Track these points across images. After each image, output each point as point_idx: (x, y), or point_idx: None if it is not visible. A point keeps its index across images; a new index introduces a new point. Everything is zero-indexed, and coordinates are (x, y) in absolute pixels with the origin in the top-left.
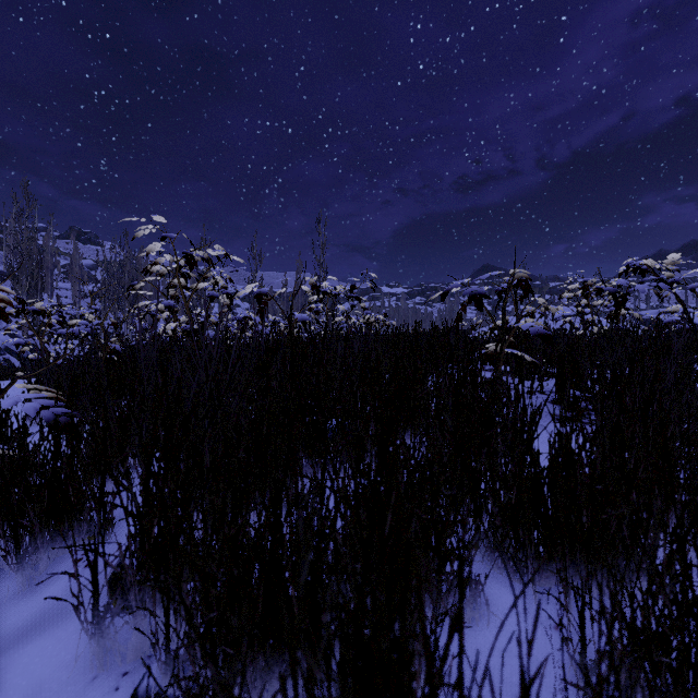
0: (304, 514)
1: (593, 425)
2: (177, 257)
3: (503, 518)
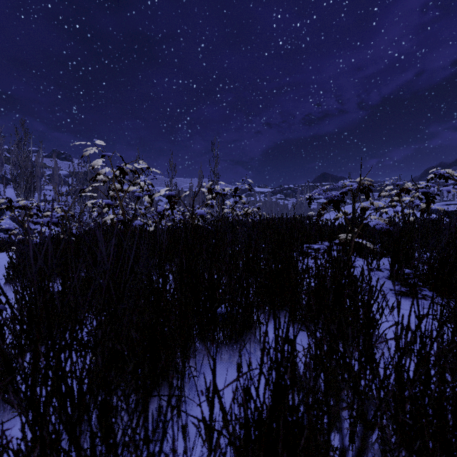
0: (197, 401)
1: (427, 300)
2: (113, 170)
3: (398, 442)
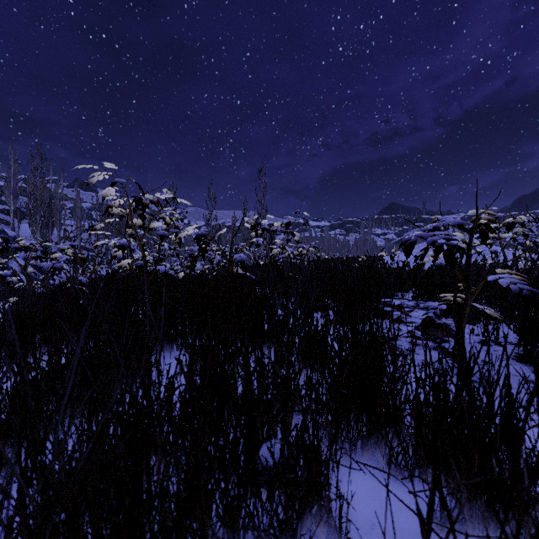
0: None
1: None
2: (129, 201)
3: None
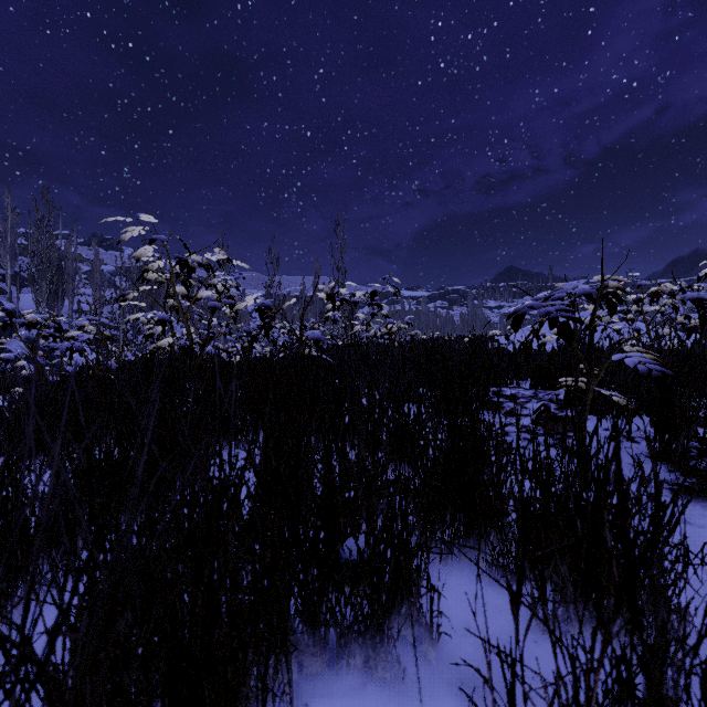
0: None
1: None
2: (171, 263)
3: None
